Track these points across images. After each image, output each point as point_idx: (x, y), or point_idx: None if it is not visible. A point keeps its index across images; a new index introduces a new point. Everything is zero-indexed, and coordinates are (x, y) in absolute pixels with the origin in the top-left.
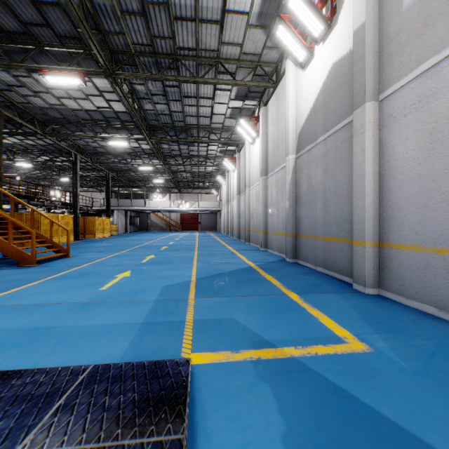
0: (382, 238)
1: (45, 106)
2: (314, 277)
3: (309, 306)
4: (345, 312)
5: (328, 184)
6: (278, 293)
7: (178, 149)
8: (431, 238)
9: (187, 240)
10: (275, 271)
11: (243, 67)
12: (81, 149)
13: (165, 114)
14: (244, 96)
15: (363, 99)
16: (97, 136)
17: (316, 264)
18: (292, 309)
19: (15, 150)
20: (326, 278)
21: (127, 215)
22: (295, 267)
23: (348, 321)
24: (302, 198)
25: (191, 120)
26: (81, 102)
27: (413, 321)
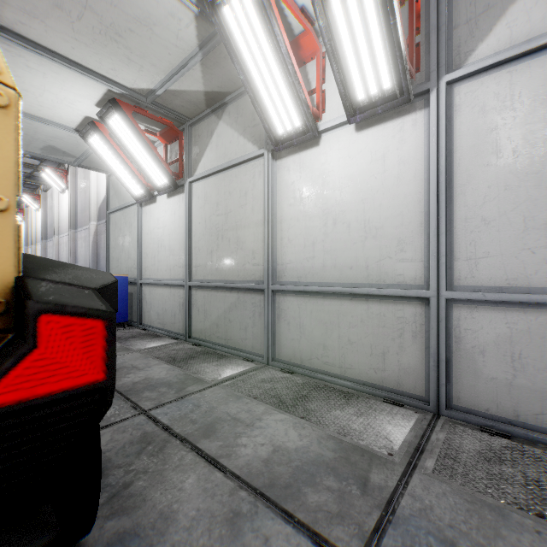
0: None
1: None
2: None
3: None
4: None
5: None
6: None
7: None
8: None
9: None
10: None
11: None
12: None
13: None
14: None
15: None
16: None
17: None
18: None
19: None
20: None
21: None
22: None
23: None
24: (101, 255)
25: None
26: None
27: None
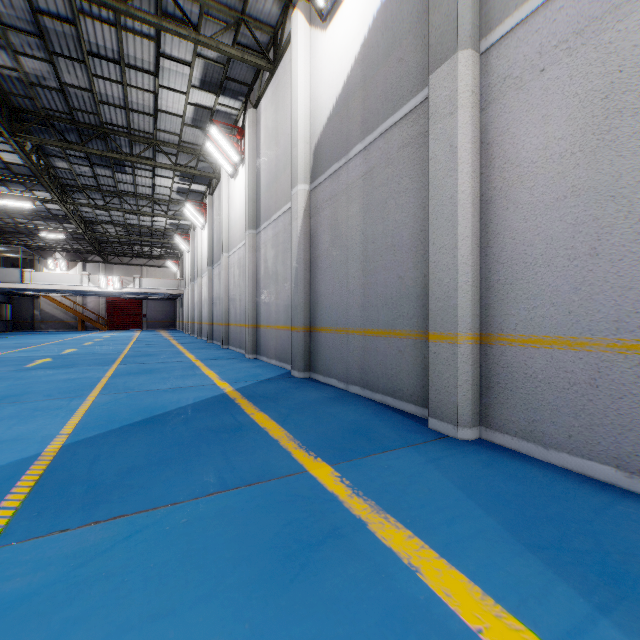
0: (488, 325)
1: None
2: (351, 408)
3: (371, 512)
4: (463, 516)
5: (372, 231)
6: (285, 469)
7: (92, 175)
8: (609, 319)
9: (109, 346)
10: (274, 402)
11: (213, 18)
12: None
13: (48, 87)
14: (218, 85)
15: (453, 45)
16: None
17: (349, 381)
18: (331, 534)
19: None
20: (373, 409)
21: None
22: (310, 388)
23: (494, 562)
24: (322, 261)
25: (112, 114)
26: None
27: (609, 518)
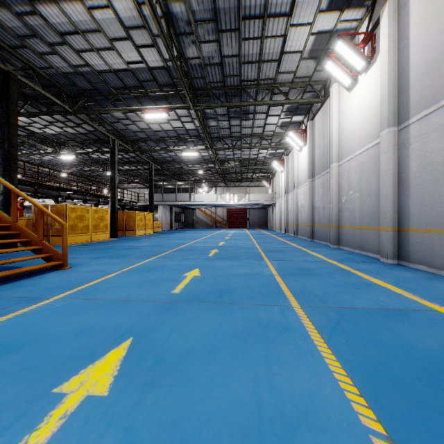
0: None
1: (69, 70)
2: None
3: None
4: None
5: None
6: None
7: (228, 127)
8: None
9: (241, 240)
10: None
11: None
12: (122, 136)
13: (214, 64)
14: None
15: None
16: (131, 108)
17: None
18: None
19: (60, 142)
20: None
21: (172, 210)
22: None
23: None
24: None
25: (249, 71)
26: (106, 57)
27: None
